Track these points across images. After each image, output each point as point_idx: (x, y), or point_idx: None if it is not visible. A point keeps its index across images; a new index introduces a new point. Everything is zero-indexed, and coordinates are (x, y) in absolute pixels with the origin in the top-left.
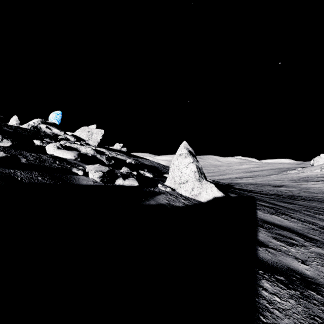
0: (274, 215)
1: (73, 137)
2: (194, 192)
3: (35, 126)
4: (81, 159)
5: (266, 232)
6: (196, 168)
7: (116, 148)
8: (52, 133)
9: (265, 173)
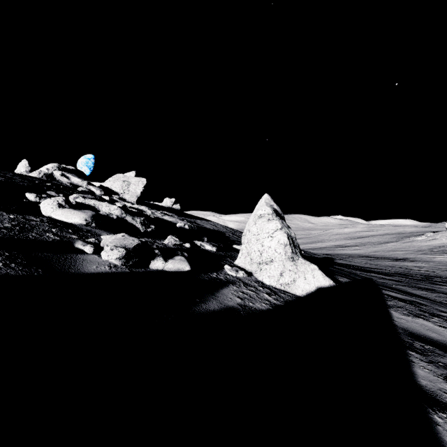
0: (420, 318)
1: (100, 190)
2: (284, 279)
3: (49, 174)
4: (98, 224)
5: (426, 364)
6: (287, 239)
7: (166, 204)
8: (70, 183)
9: (377, 241)
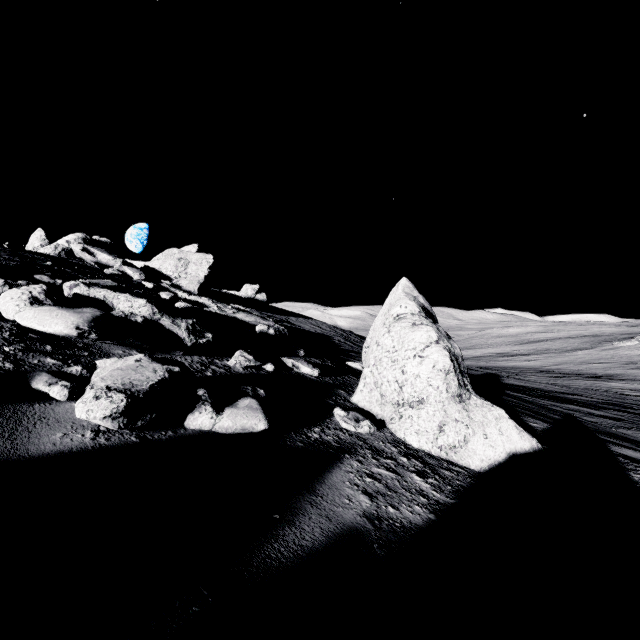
0: None
1: (139, 272)
2: (446, 438)
3: (71, 249)
4: (102, 334)
5: None
6: (449, 361)
7: (246, 293)
8: (96, 263)
9: (561, 347)
